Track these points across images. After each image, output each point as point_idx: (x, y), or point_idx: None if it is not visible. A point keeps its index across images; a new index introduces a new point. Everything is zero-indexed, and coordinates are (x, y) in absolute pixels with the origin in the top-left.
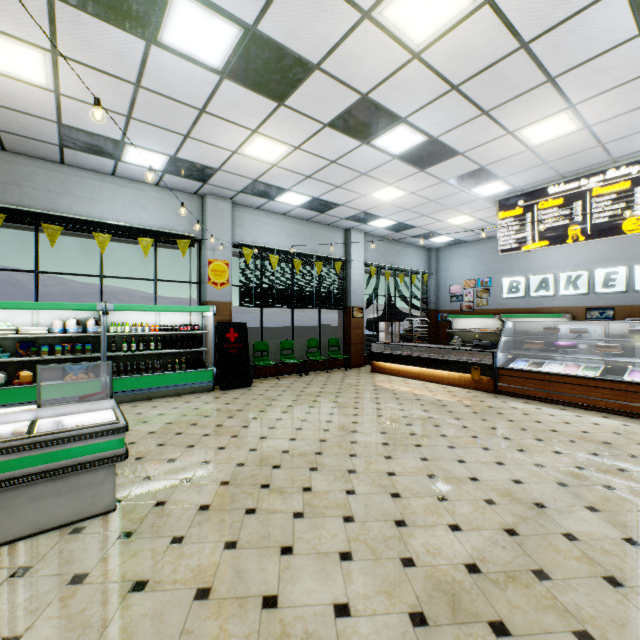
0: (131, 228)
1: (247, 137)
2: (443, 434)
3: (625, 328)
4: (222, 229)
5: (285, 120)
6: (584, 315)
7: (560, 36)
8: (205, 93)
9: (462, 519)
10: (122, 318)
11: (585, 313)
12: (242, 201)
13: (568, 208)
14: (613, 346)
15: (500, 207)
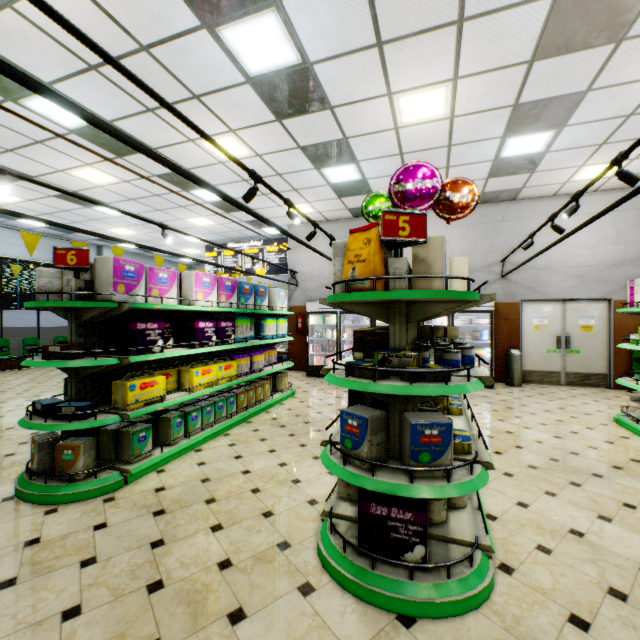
0: None
1: None
2: None
3: None
4: None
5: (16, 188)
6: None
7: (172, 196)
8: None
9: None
10: None
11: None
12: None
13: (236, 257)
14: None
15: (206, 249)
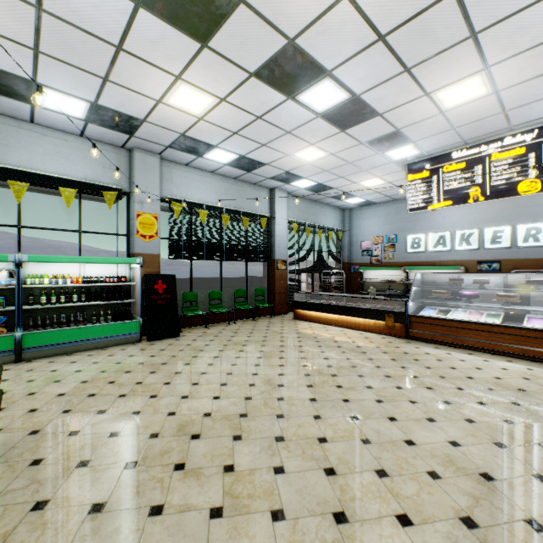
0: (52, 178)
1: (171, 84)
2: (368, 385)
3: (521, 279)
4: (151, 183)
5: (209, 66)
6: (475, 267)
7: None
8: (120, 25)
9: (410, 505)
10: (42, 270)
11: (476, 266)
12: (171, 157)
13: (470, 171)
14: (513, 295)
15: (409, 170)
